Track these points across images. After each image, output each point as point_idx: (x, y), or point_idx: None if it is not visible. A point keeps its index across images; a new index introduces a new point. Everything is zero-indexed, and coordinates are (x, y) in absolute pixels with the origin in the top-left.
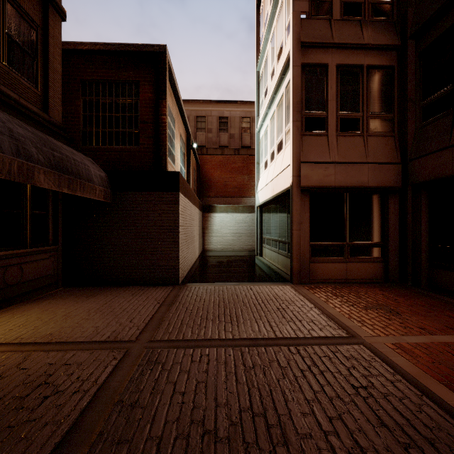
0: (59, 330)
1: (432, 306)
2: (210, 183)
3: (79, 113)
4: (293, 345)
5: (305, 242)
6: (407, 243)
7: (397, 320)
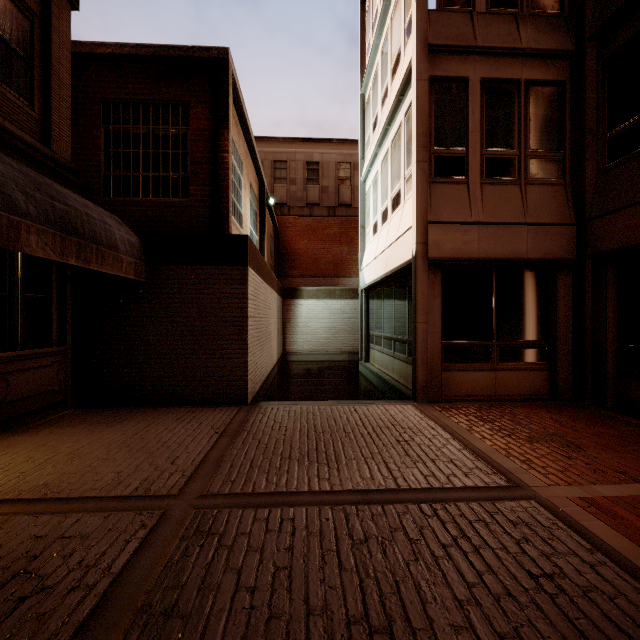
0: (60, 477)
1: (628, 436)
2: (293, 256)
3: (99, 148)
4: (426, 502)
5: (435, 341)
6: (585, 342)
7: (580, 459)
